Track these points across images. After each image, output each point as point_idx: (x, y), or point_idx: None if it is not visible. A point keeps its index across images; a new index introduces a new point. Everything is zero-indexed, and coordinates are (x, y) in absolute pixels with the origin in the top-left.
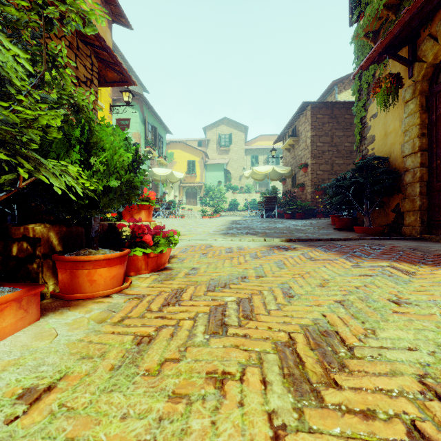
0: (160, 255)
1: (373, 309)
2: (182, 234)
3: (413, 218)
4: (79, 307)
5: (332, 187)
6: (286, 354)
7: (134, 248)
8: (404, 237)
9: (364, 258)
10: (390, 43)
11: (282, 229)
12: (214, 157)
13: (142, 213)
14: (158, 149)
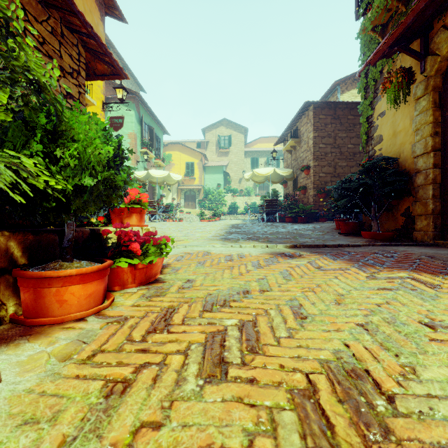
0: (150, 265)
1: (405, 335)
2: (178, 240)
3: (425, 223)
4: (42, 336)
5: (338, 189)
6: (308, 411)
7: (118, 258)
8: (417, 243)
9: (378, 267)
10: (401, 35)
11: (284, 233)
12: (213, 159)
13: (133, 218)
14: (155, 150)
